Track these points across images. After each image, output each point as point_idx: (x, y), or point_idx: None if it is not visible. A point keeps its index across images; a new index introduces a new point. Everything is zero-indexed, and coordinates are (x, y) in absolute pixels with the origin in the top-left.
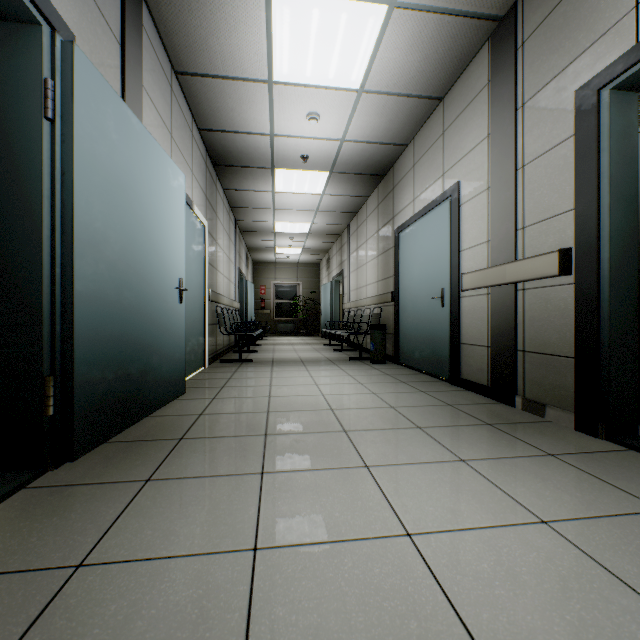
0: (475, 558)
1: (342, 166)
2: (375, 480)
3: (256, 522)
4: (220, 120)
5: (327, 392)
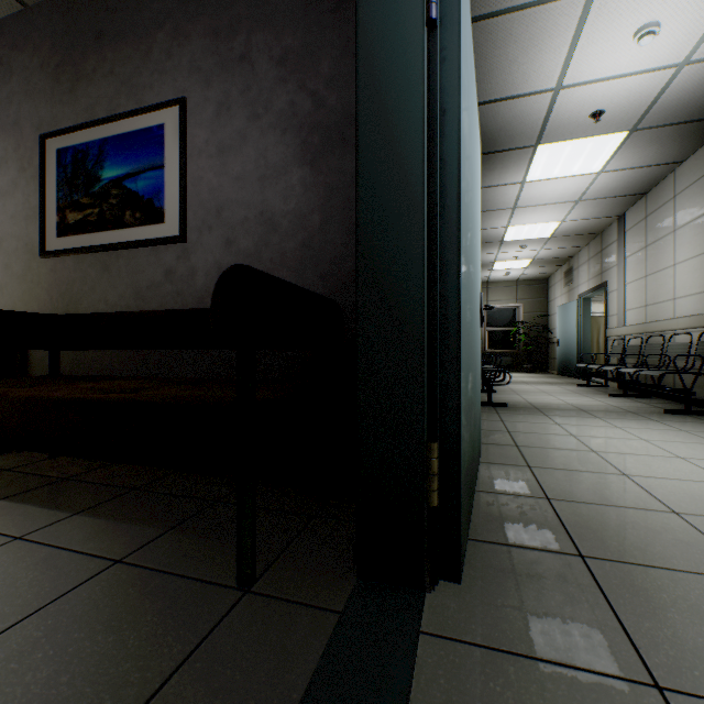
0: None
1: (658, 115)
2: None
3: None
4: (487, 86)
5: None
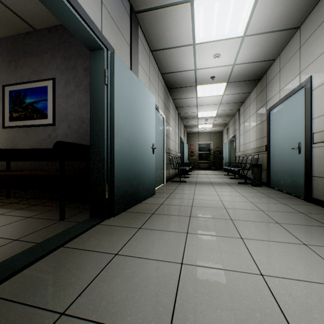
0: (303, 295)
1: (234, 78)
2: (245, 245)
3: (183, 253)
4: (170, 68)
5: (223, 199)
